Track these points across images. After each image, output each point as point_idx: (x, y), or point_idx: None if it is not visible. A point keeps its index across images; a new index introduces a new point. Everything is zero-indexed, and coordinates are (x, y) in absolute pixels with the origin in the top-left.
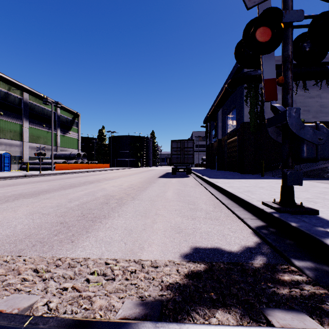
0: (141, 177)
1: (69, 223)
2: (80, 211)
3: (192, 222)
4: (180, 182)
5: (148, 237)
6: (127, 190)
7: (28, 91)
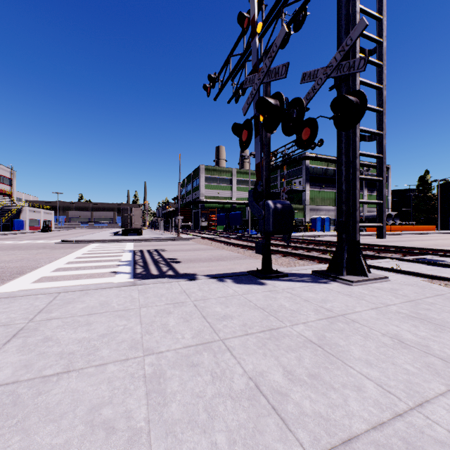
0: None
1: None
2: None
3: None
4: None
5: None
6: (430, 246)
7: None
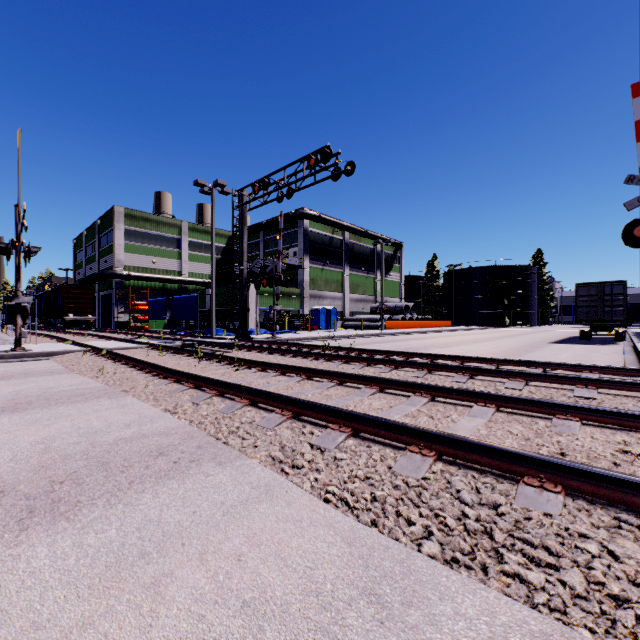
0: (520, 341)
1: None
2: None
3: None
4: (588, 349)
5: None
6: (509, 351)
7: (350, 229)
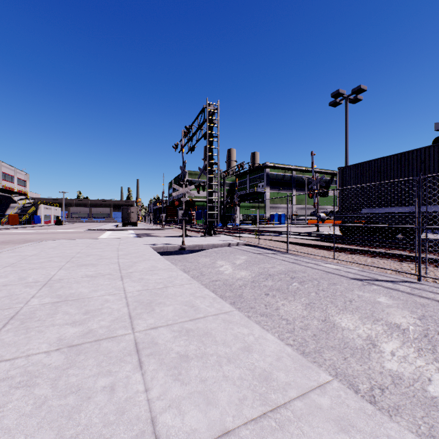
0: None
1: None
2: None
3: None
4: None
5: None
6: None
7: (294, 169)
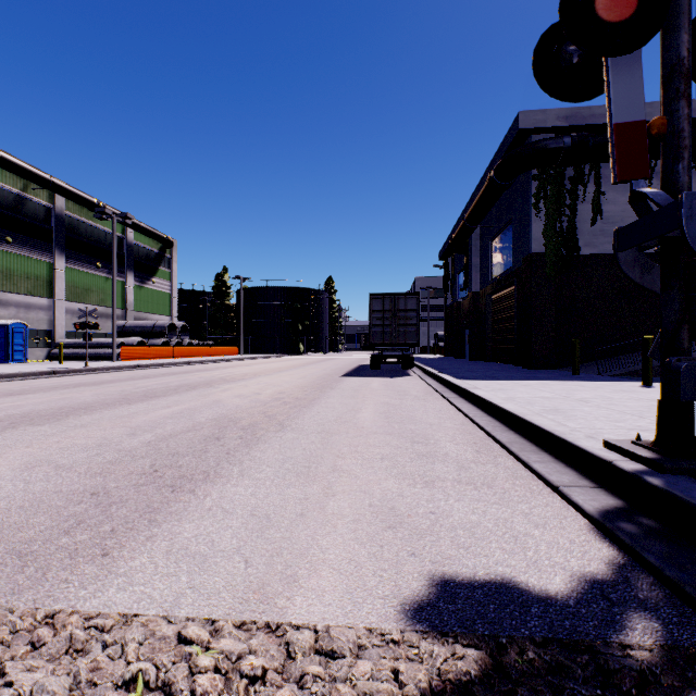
0: (304, 376)
1: (114, 494)
2: (151, 460)
3: (425, 493)
4: (390, 386)
5: (312, 540)
6: (270, 407)
7: (65, 191)
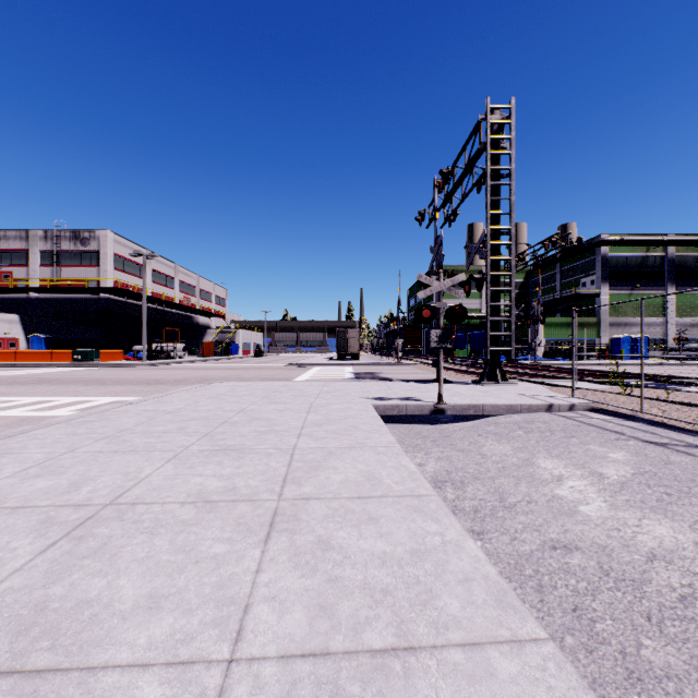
0: None
1: None
2: None
3: None
4: None
5: None
6: None
7: (673, 243)
